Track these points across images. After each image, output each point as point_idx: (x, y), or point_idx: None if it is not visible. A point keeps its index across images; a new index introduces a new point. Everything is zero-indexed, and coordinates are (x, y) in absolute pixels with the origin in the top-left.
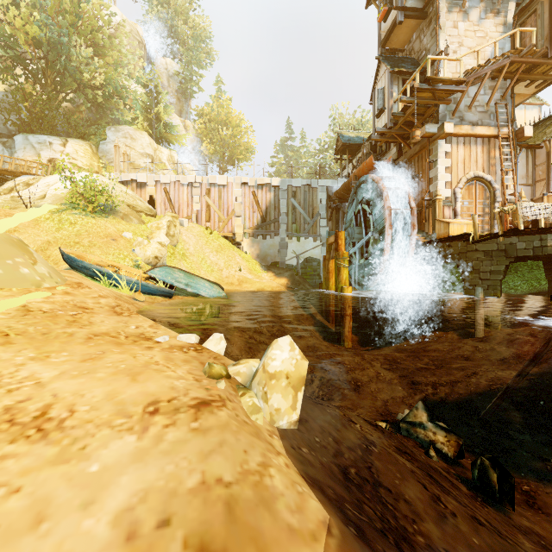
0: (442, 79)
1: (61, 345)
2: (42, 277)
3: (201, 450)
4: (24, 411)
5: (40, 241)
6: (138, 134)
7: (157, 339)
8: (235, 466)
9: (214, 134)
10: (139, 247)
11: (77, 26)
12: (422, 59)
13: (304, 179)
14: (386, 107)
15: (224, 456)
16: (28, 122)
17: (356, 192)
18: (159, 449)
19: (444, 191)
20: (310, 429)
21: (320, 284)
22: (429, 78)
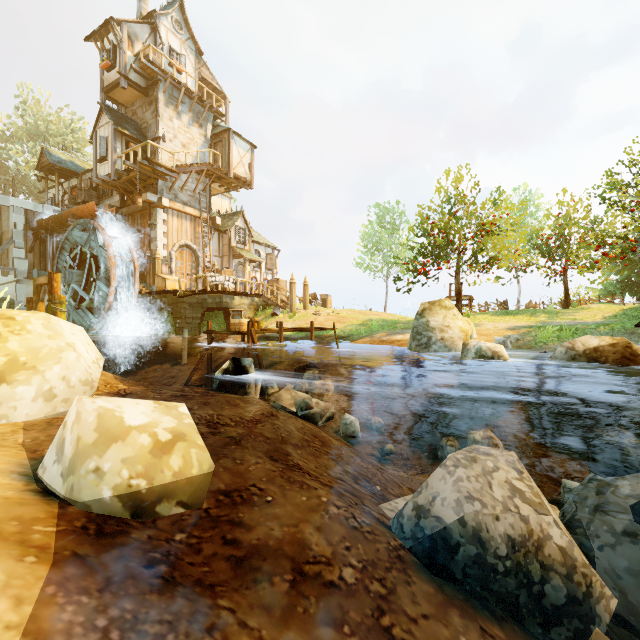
0: (160, 164)
1: None
2: None
3: None
4: None
5: None
6: None
7: None
8: None
9: None
10: None
11: None
12: (145, 129)
13: None
14: (110, 158)
15: None
16: None
17: (74, 232)
18: None
19: (163, 252)
20: None
21: None
22: (150, 159)
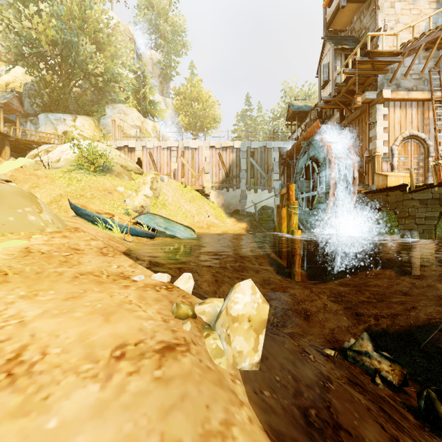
0: (380, 52)
1: (50, 284)
2: (46, 223)
3: (162, 405)
4: (0, 353)
5: (54, 195)
6: (129, 110)
7: (134, 278)
8: (195, 426)
9: (188, 108)
10: (129, 199)
11: (83, 28)
12: (362, 37)
13: (261, 142)
14: (331, 79)
15: (185, 414)
16: (48, 104)
17: (305, 151)
18: (120, 402)
19: (382, 149)
20: (271, 367)
21: (274, 228)
22: (369, 52)
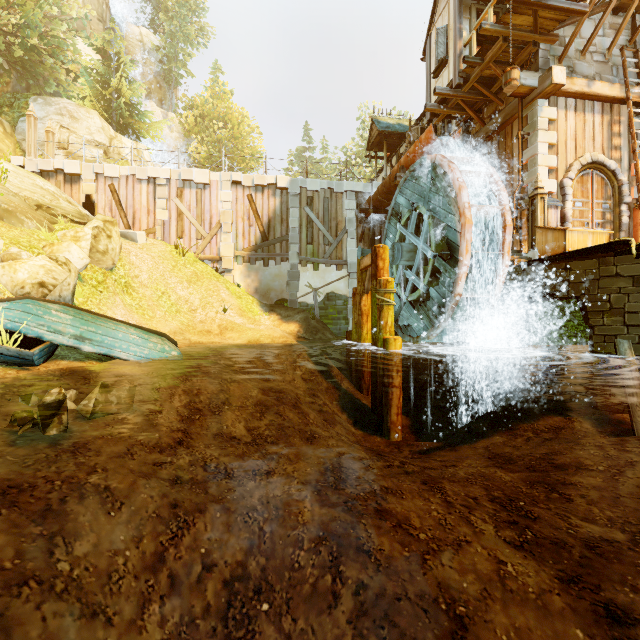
0: None
1: None
2: None
3: None
4: None
5: None
6: (83, 113)
7: None
8: None
9: (208, 133)
10: None
11: None
12: None
13: (325, 181)
14: (451, 55)
15: None
16: None
17: (404, 190)
18: None
19: (547, 183)
20: None
21: (348, 332)
22: None
